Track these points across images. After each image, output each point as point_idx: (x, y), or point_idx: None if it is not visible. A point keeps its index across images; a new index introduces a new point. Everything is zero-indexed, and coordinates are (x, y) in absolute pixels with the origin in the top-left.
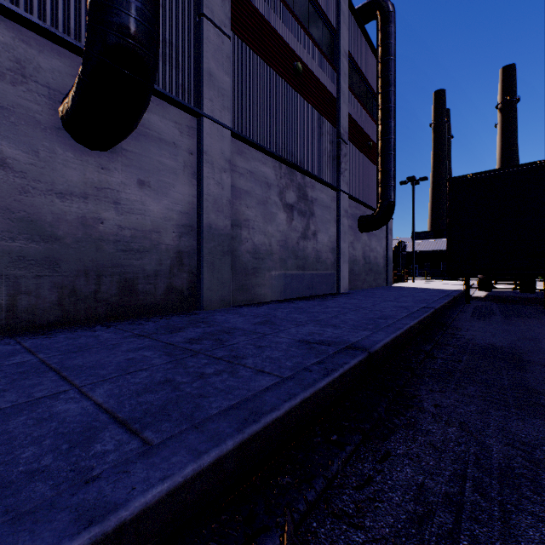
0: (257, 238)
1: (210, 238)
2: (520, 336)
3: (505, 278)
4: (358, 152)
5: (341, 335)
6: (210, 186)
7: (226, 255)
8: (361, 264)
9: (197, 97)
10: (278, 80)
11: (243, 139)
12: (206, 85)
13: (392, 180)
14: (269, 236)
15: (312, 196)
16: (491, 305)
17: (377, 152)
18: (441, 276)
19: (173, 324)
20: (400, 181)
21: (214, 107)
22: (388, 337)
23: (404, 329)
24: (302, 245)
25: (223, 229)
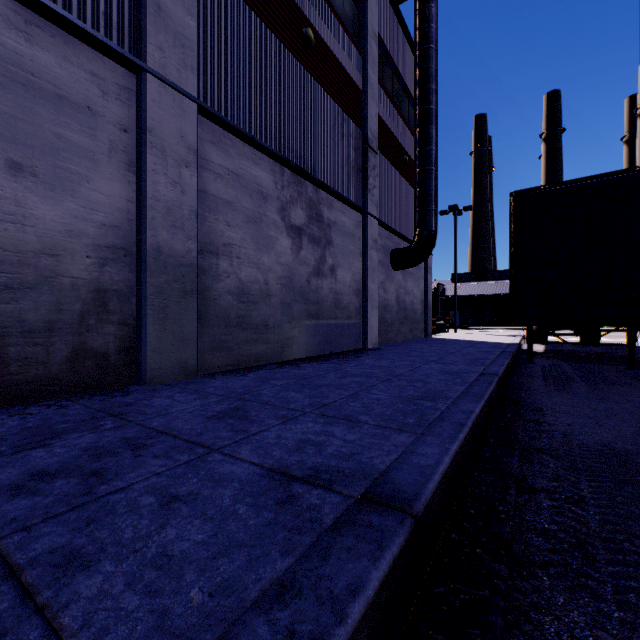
0: (245, 271)
1: (160, 268)
2: (638, 425)
3: (565, 328)
4: (390, 167)
5: (359, 446)
6: (160, 185)
7: (190, 296)
8: (394, 310)
9: (137, 41)
10: (279, 48)
11: (221, 121)
12: (151, 22)
13: (433, 203)
14: (265, 270)
15: (330, 218)
16: (560, 364)
17: (415, 167)
18: (484, 324)
19: (51, 424)
20: (440, 211)
21: (166, 61)
22: (447, 454)
23: (468, 427)
24: (315, 284)
25: (184, 256)
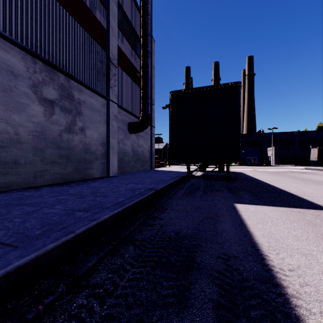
0: None
1: None
2: (206, 215)
3: (211, 164)
4: (128, 77)
5: None
6: None
7: None
8: (131, 155)
9: None
10: None
11: None
12: None
13: (149, 99)
14: (15, 124)
15: (80, 98)
16: (201, 181)
17: (140, 79)
18: None
19: None
20: (162, 107)
21: None
22: None
23: (74, 234)
24: (67, 138)
25: None
